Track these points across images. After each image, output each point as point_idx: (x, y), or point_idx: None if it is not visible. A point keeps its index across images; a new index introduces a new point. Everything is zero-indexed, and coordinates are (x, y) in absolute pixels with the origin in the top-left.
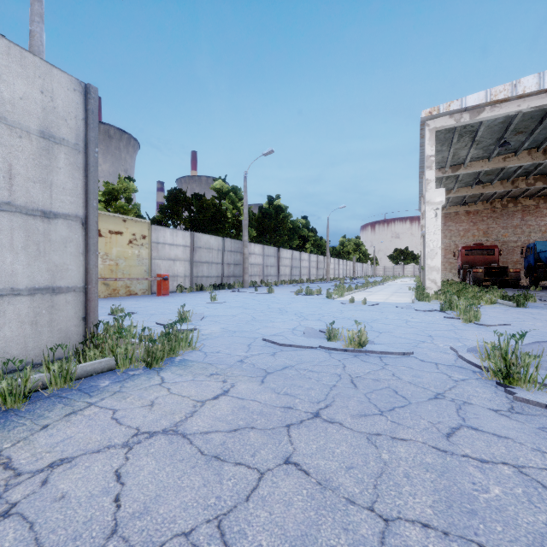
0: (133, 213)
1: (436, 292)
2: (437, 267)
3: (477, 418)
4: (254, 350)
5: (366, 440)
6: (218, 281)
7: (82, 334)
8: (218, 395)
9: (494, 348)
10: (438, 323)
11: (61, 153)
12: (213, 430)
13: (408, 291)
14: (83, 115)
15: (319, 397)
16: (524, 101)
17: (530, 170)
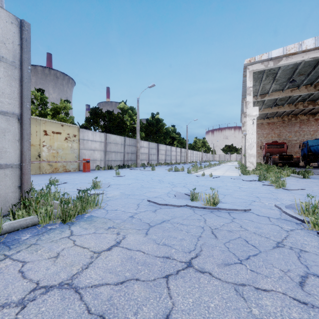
0: (69, 122)
1: (253, 169)
2: (253, 154)
3: (317, 265)
4: (141, 208)
5: (234, 292)
6: (121, 163)
7: (18, 198)
8: (111, 246)
9: (313, 207)
10: (259, 188)
11: (1, 67)
12: (103, 283)
13: (235, 169)
14: (19, 42)
15: (189, 246)
16: (306, 54)
17: (305, 98)
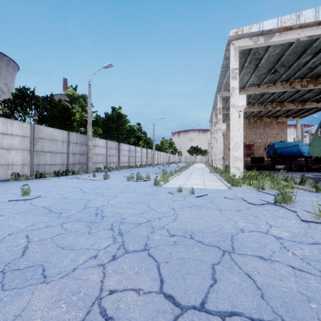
0: None
1: (241, 177)
2: (240, 157)
3: None
4: None
5: None
6: (63, 168)
7: None
8: None
9: None
10: None
11: None
12: None
13: (211, 174)
14: None
15: None
16: (302, 30)
17: (275, 98)
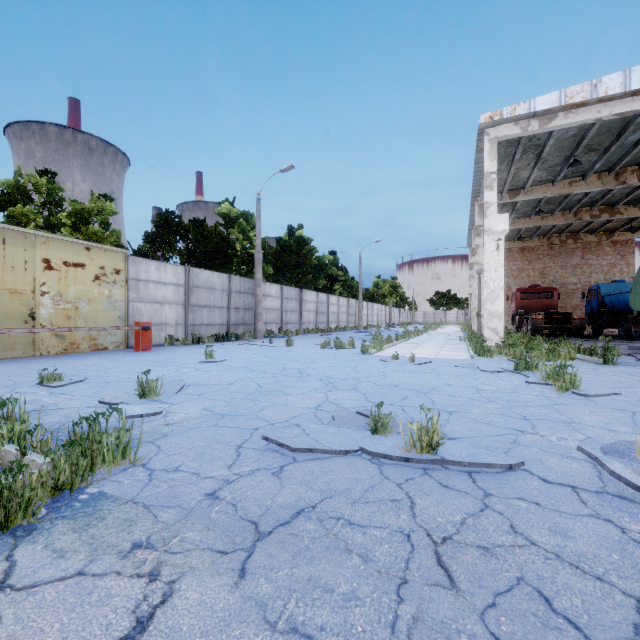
0: (110, 241)
1: (498, 345)
2: (498, 312)
3: None
4: (244, 462)
5: None
6: (222, 330)
7: None
8: None
9: None
10: (522, 393)
11: None
12: None
13: (459, 343)
14: None
15: (374, 639)
16: (605, 106)
17: (596, 199)
